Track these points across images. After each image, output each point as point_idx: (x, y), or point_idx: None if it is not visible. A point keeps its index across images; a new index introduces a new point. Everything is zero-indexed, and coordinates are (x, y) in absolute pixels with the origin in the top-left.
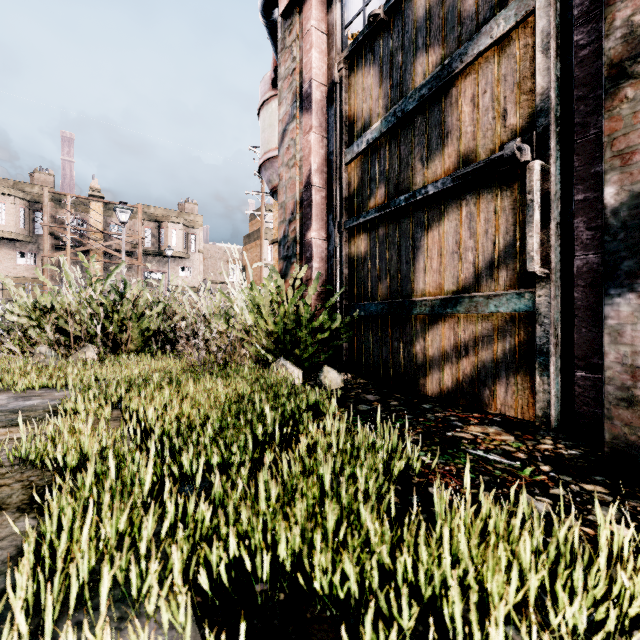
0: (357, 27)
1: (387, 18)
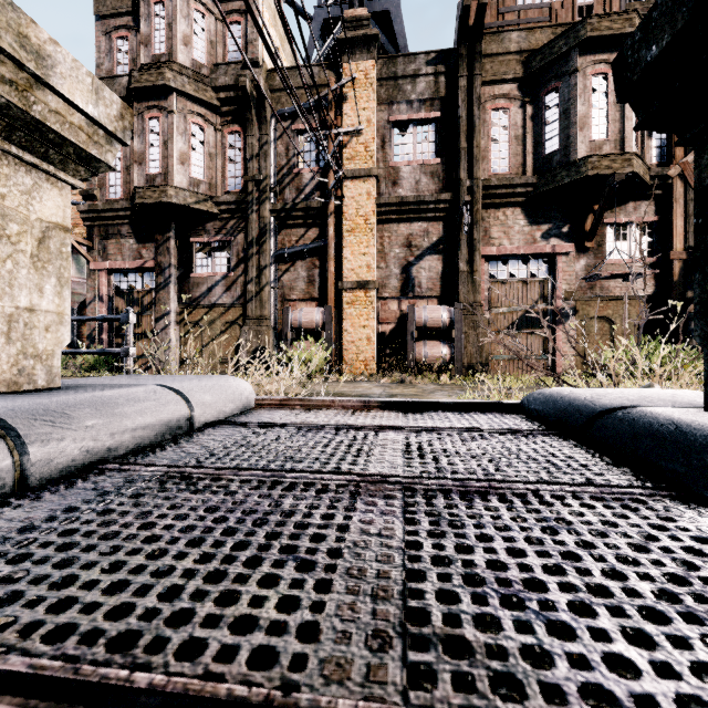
0: (118, 285)
1: (128, 292)
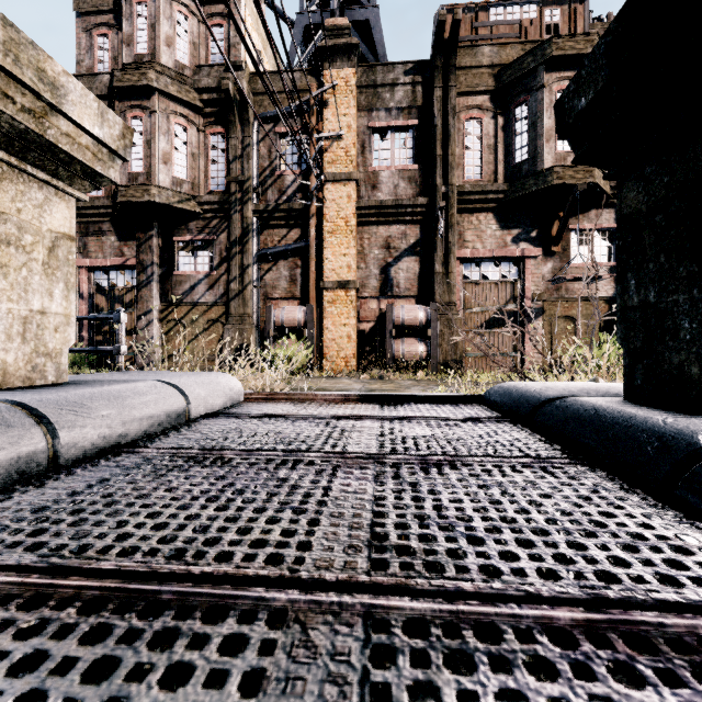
0: (99, 282)
1: (109, 289)
